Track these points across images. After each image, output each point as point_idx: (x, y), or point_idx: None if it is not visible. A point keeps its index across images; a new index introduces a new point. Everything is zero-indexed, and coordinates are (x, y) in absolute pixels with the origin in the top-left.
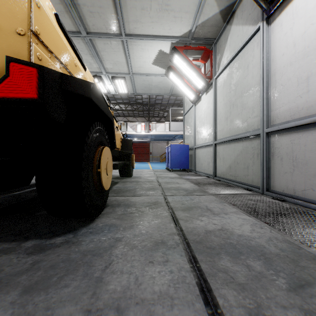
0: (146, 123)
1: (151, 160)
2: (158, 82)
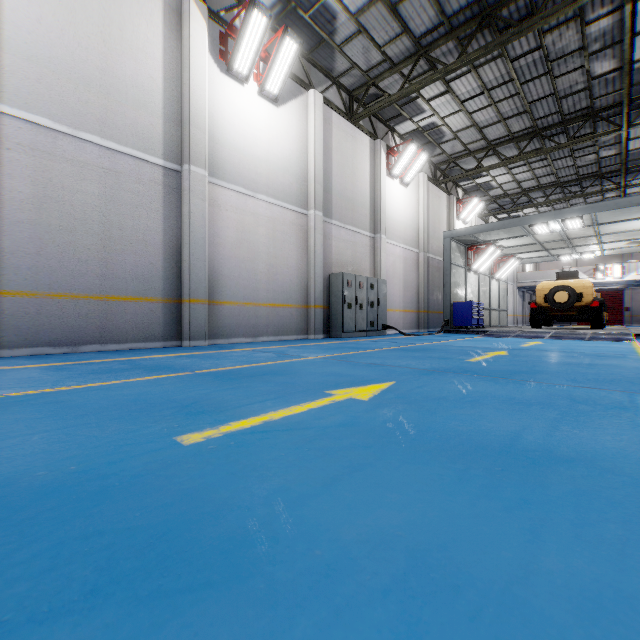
0: (615, 265)
1: (625, 323)
2: (630, 248)
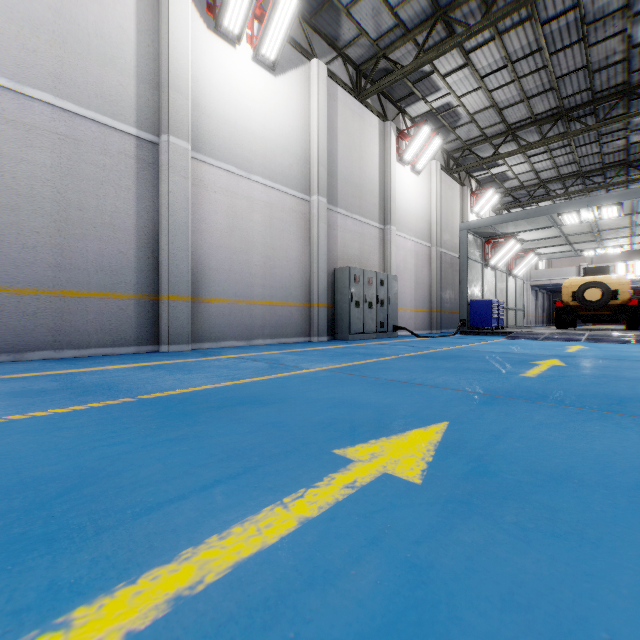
0: (637, 261)
1: None
2: None
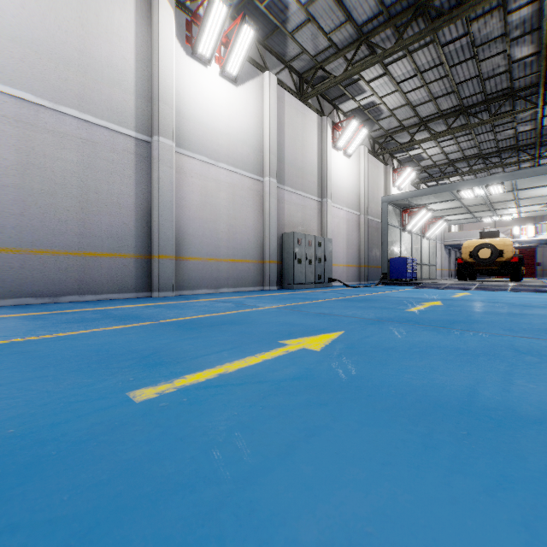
0: (529, 226)
1: (537, 276)
2: (544, 211)
